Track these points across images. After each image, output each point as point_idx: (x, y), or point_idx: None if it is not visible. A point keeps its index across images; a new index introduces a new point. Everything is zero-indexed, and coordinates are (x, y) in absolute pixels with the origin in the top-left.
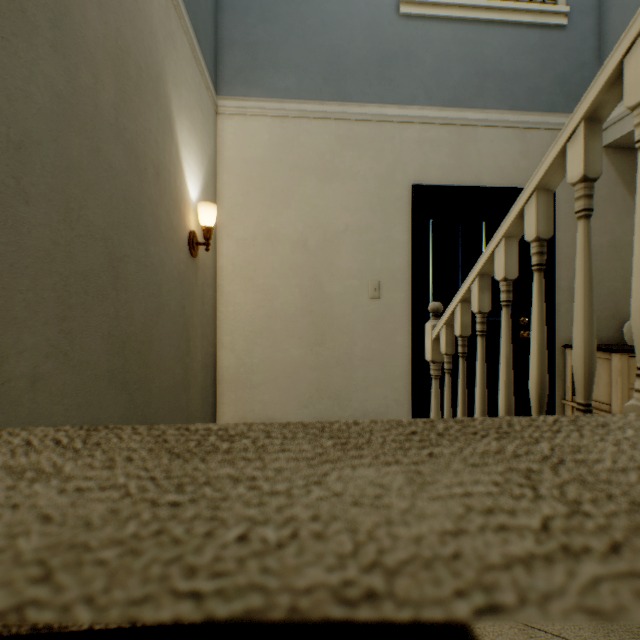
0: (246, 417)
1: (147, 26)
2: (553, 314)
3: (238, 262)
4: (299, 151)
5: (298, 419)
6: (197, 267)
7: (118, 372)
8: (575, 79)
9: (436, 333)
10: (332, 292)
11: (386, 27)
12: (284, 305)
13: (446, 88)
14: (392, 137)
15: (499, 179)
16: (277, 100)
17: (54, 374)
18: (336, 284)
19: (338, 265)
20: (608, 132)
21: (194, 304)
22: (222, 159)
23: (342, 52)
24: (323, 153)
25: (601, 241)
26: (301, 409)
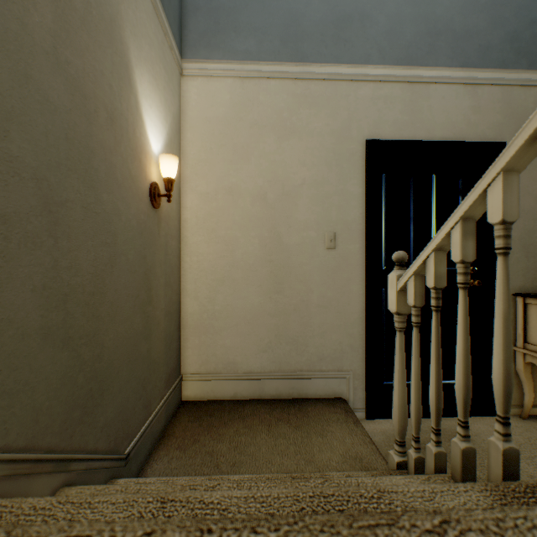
0: (209, 360)
1: None
2: None
3: (201, 215)
4: (258, 109)
5: (257, 363)
6: (160, 218)
7: (57, 328)
8: (525, 36)
9: (402, 284)
10: (290, 243)
11: None
12: (244, 255)
13: (399, 47)
14: (347, 95)
15: (451, 134)
16: (238, 62)
17: None
18: (293, 235)
19: (295, 217)
20: None
21: (156, 254)
22: (186, 118)
23: (299, 15)
24: (281, 111)
25: None
26: (260, 353)
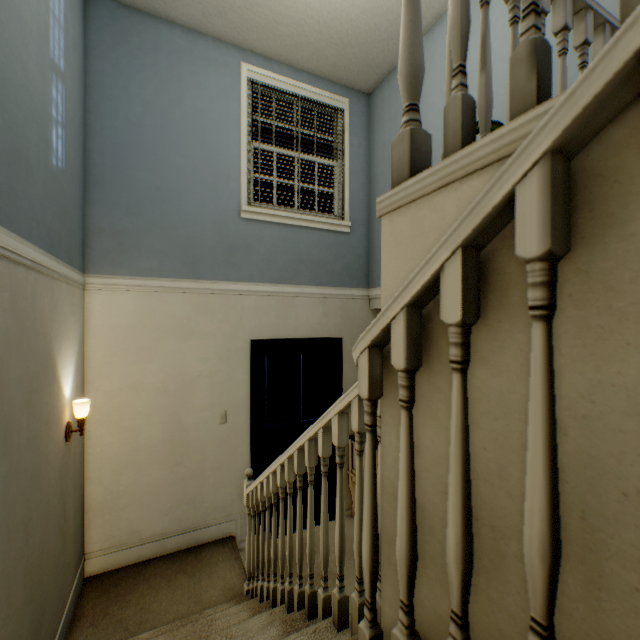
0: (113, 535)
1: (42, 335)
2: None
3: (106, 410)
4: (161, 317)
5: (160, 526)
6: (71, 443)
7: (29, 593)
8: (355, 266)
9: (248, 492)
10: (189, 423)
11: (231, 225)
12: (148, 439)
13: (275, 270)
14: (236, 305)
15: (310, 331)
16: (142, 277)
17: (5, 633)
18: (192, 416)
19: (194, 402)
20: (372, 302)
21: (69, 476)
22: (90, 326)
23: (197, 242)
24: (182, 318)
25: None
26: (163, 517)
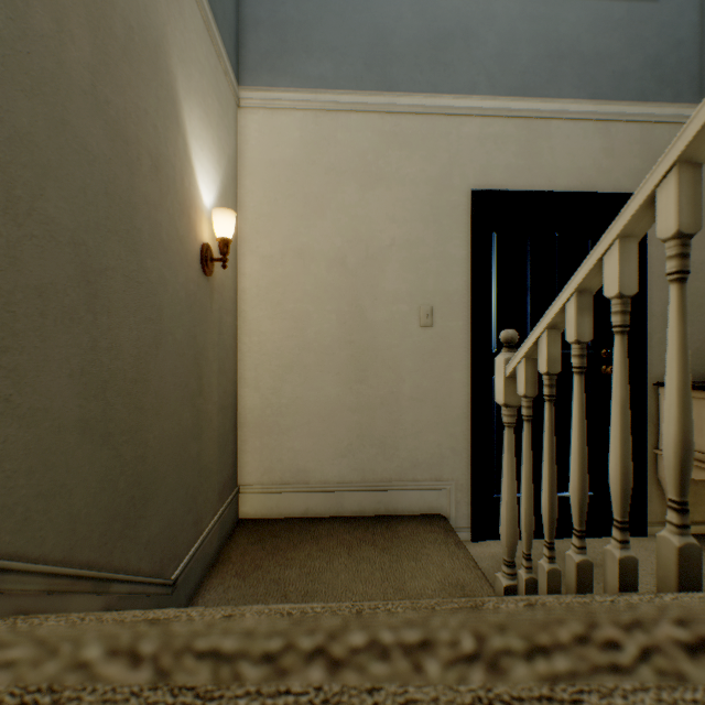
0: (273, 468)
1: None
2: (643, 345)
3: (264, 283)
4: (336, 151)
5: (335, 471)
6: (212, 288)
7: (96, 421)
8: (670, 61)
9: (511, 369)
10: (375, 319)
11: (440, 1)
12: (318, 335)
13: (513, 73)
14: (447, 133)
15: (577, 182)
16: (310, 90)
17: None
18: (380, 309)
19: (383, 287)
20: None
21: (208, 333)
22: (245, 161)
23: (387, 32)
24: (365, 153)
25: (702, 257)
26: (338, 459)
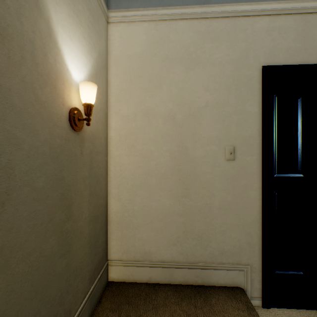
0: (129, 250)
1: None
2: None
3: (123, 133)
4: (169, 46)
5: (168, 254)
6: (83, 139)
7: None
8: None
9: None
10: (195, 155)
11: None
12: (157, 165)
13: None
14: (245, 29)
15: None
16: (152, 8)
17: None
18: (198, 149)
19: (200, 134)
20: None
21: (78, 172)
22: (111, 56)
23: None
24: (188, 46)
25: None
26: (170, 246)
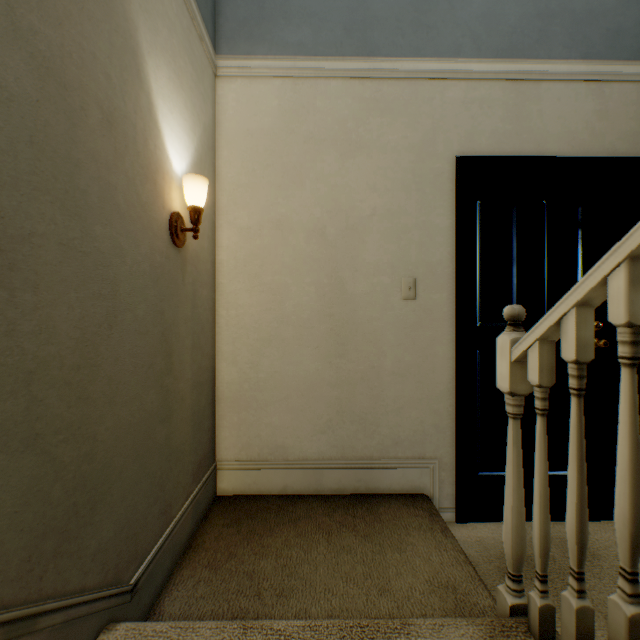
0: (251, 444)
1: None
2: None
3: (241, 255)
4: (315, 119)
5: (314, 447)
6: (184, 260)
7: (13, 423)
8: None
9: (520, 352)
10: (356, 291)
11: None
12: (297, 307)
13: (499, 34)
14: (431, 98)
15: (568, 147)
16: (288, 57)
17: None
18: (361, 281)
19: (363, 258)
20: None
21: (179, 307)
22: (222, 131)
23: None
24: (344, 120)
25: None
26: (317, 435)
